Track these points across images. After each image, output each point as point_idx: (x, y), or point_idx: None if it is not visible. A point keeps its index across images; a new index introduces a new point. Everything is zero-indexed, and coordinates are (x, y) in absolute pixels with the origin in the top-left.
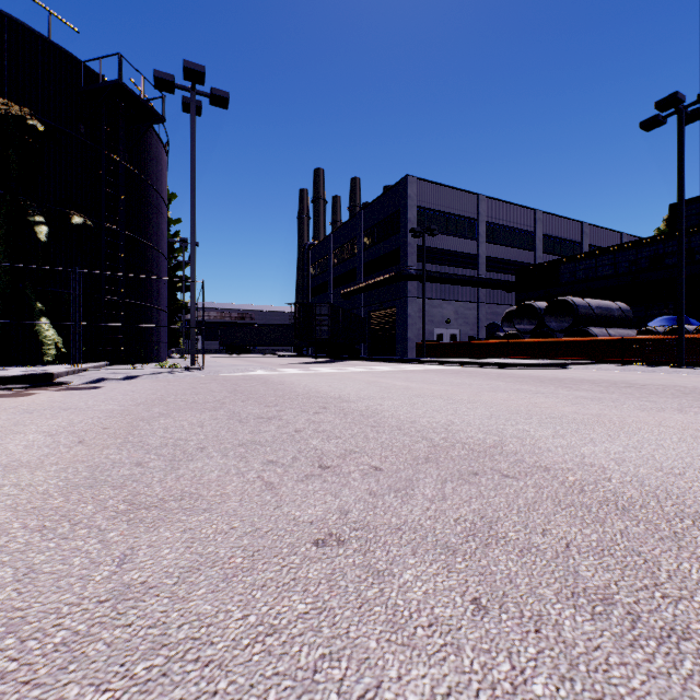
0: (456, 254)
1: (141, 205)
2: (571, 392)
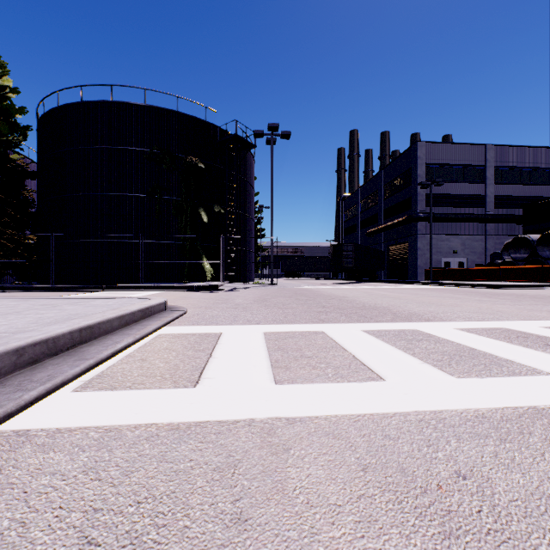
0: (463, 196)
1: (243, 194)
2: (481, 298)
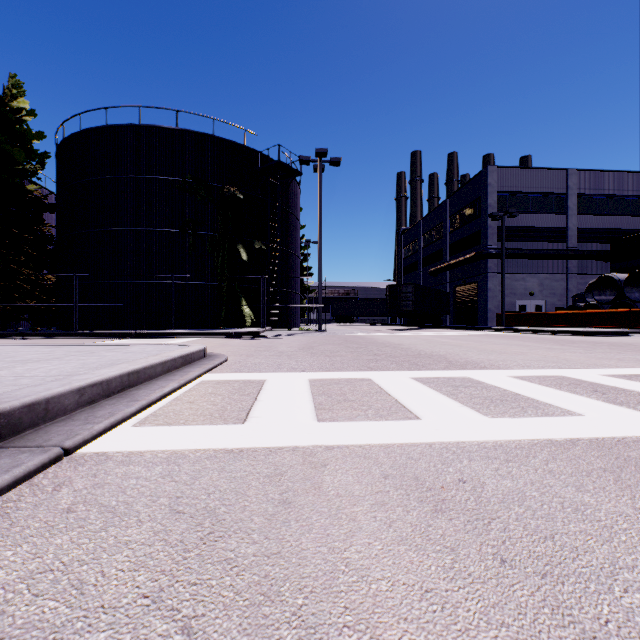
0: (541, 229)
1: (287, 228)
2: (552, 346)
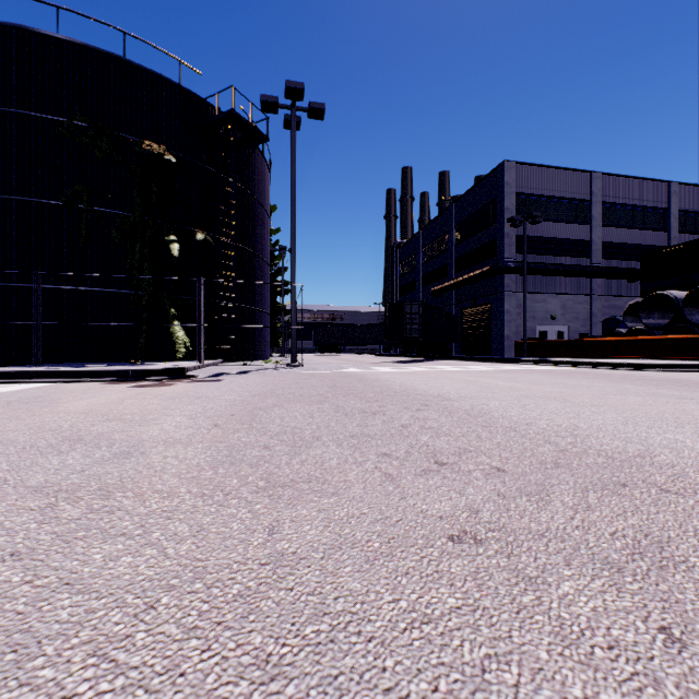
0: (563, 241)
1: (249, 218)
2: None
